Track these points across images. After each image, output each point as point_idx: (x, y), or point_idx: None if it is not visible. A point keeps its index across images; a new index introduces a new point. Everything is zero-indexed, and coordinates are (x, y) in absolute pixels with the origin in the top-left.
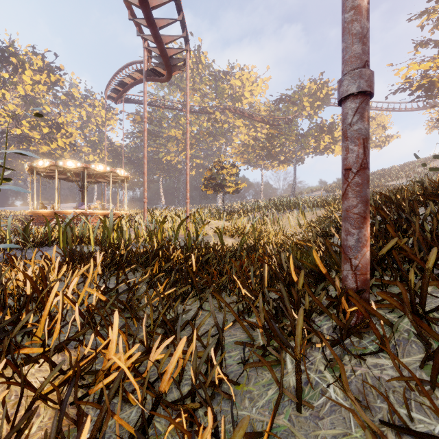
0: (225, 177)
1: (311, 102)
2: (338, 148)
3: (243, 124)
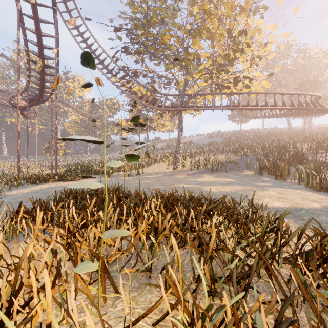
0: (58, 147)
1: (110, 109)
2: (123, 133)
3: (74, 111)
